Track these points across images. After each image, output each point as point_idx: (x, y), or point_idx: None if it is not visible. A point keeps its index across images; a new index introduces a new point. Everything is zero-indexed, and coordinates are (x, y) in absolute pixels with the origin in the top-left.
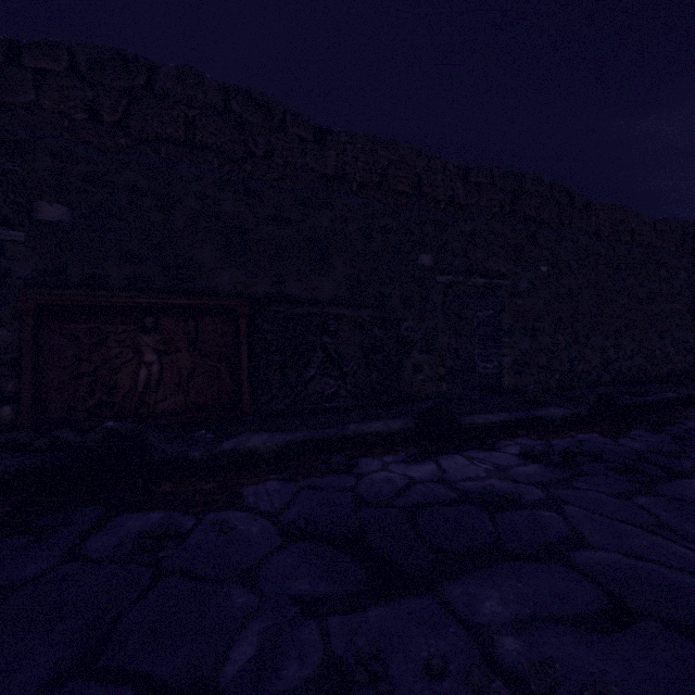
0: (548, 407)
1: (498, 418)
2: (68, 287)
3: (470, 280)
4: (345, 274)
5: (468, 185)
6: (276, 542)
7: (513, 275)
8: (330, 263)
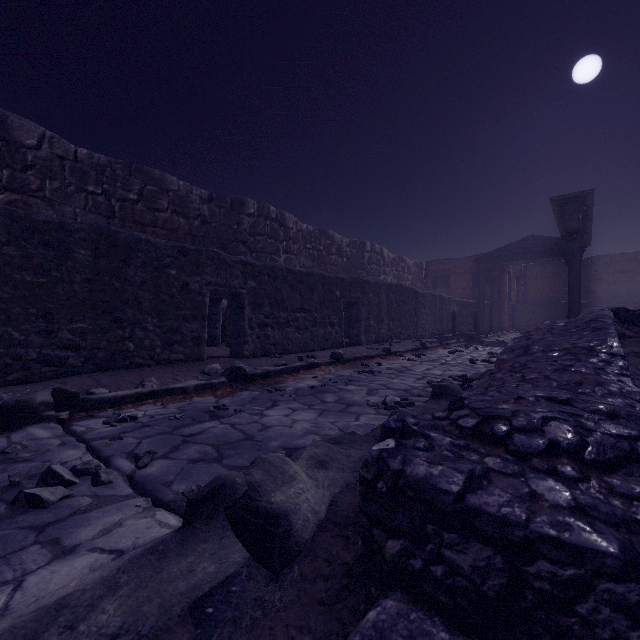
0: None
1: None
2: None
3: None
4: None
5: None
6: None
7: None
8: None
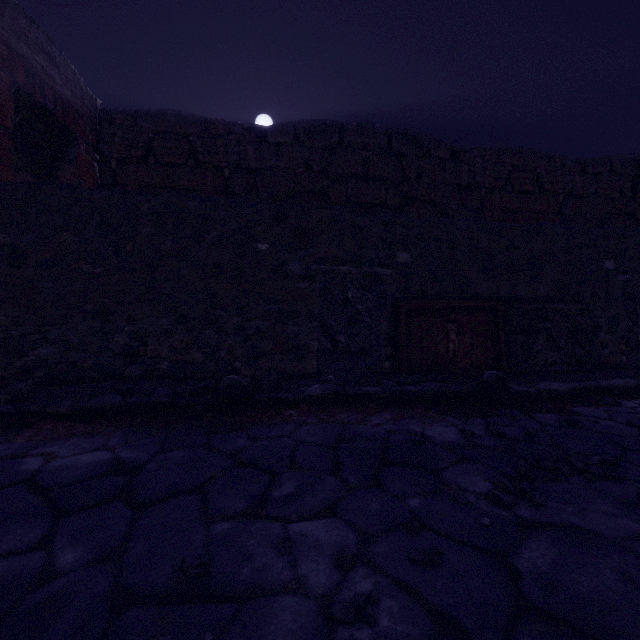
0: None
1: None
2: (410, 298)
3: None
4: (553, 279)
5: (586, 176)
6: (633, 428)
7: None
8: (543, 273)
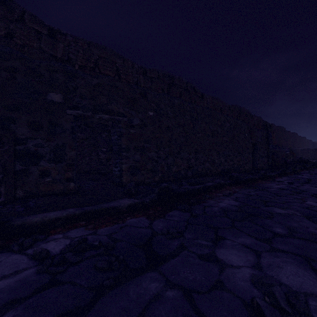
0: (122, 199)
1: (61, 214)
2: None
3: (97, 115)
4: None
5: (146, 77)
6: None
7: (129, 115)
8: None
